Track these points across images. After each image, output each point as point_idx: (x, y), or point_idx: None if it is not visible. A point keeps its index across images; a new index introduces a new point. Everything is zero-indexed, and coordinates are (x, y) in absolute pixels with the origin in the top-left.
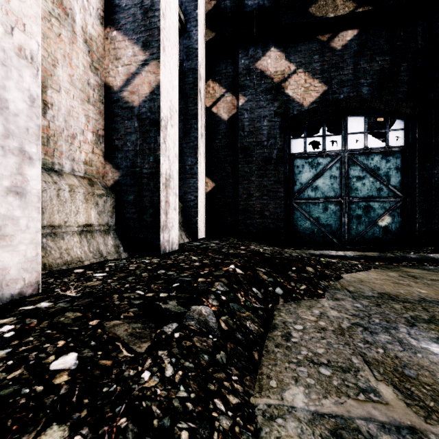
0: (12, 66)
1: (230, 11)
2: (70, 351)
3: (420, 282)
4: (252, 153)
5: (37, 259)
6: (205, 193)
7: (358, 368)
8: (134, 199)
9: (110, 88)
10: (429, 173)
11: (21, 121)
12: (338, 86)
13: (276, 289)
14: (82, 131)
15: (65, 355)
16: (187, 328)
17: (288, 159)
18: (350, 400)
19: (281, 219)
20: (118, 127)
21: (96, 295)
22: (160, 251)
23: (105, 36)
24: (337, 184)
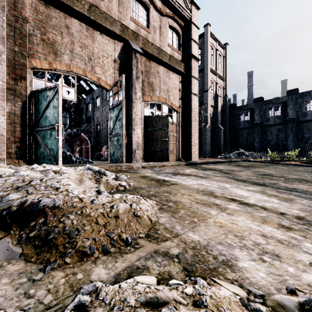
0: None
1: None
2: None
3: None
4: None
5: None
6: None
7: None
8: None
9: None
10: None
11: None
12: None
13: None
14: None
15: None
16: None
17: None
18: None
19: None
20: None
21: None
22: None
23: None
24: None
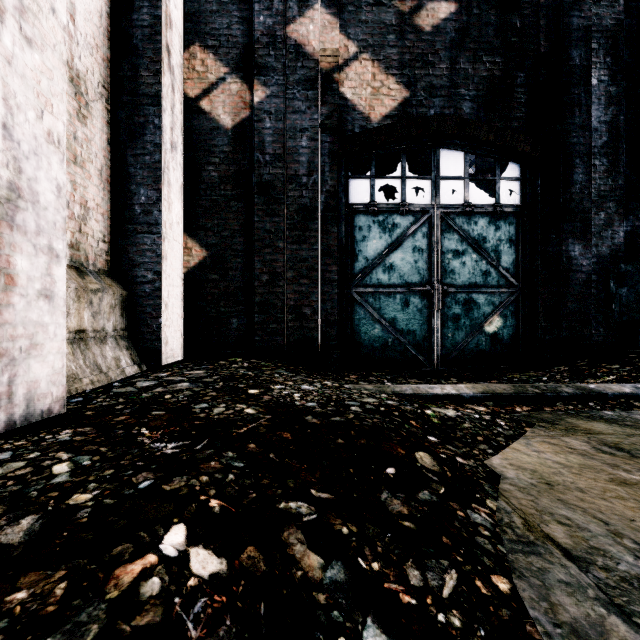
0: None
1: None
2: None
3: None
4: (279, 197)
5: None
6: (186, 270)
7: None
8: None
9: None
10: (555, 250)
11: None
12: (426, 94)
13: (364, 636)
14: None
15: None
16: None
17: (344, 213)
18: None
19: (333, 321)
20: None
21: None
22: None
23: None
24: (423, 263)
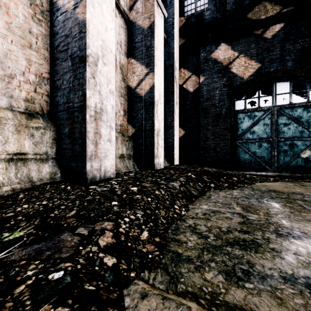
0: (108, 97)
1: (194, 24)
2: (134, 187)
3: (303, 187)
4: (208, 112)
5: (114, 165)
6: (179, 137)
7: (232, 204)
8: (141, 142)
9: (130, 88)
10: None
11: (110, 115)
12: (269, 63)
13: (211, 184)
14: (119, 110)
15: (133, 187)
16: (168, 186)
17: (233, 114)
18: (223, 208)
19: (228, 153)
20: (134, 106)
21: (135, 178)
22: (155, 168)
23: (128, 62)
24: (268, 129)
